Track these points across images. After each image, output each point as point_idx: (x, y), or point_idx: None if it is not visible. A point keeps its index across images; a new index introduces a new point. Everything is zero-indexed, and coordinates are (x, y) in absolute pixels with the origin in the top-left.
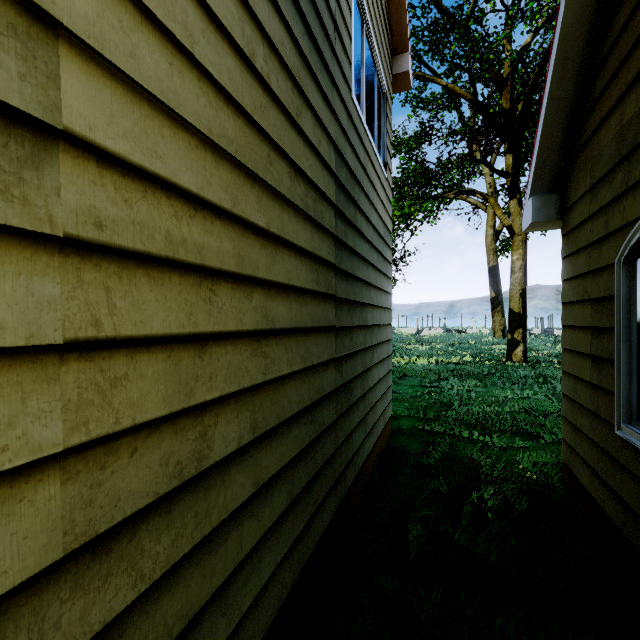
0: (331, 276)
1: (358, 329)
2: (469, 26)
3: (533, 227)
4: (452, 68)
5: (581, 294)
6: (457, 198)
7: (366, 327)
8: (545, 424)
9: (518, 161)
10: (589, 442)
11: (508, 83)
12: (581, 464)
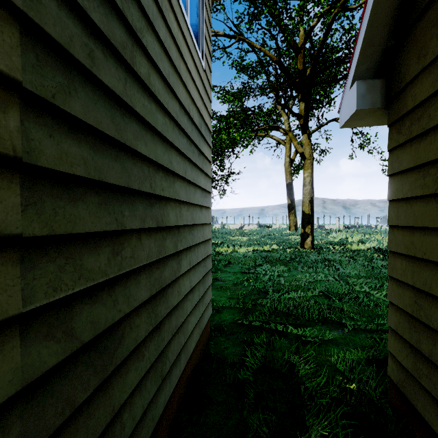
0: None
1: (142, 233)
2: None
3: (353, 120)
4: (263, 44)
5: (433, 186)
6: (266, 136)
7: (164, 229)
8: (342, 308)
9: (308, 107)
10: None
11: (301, 51)
12: (431, 403)
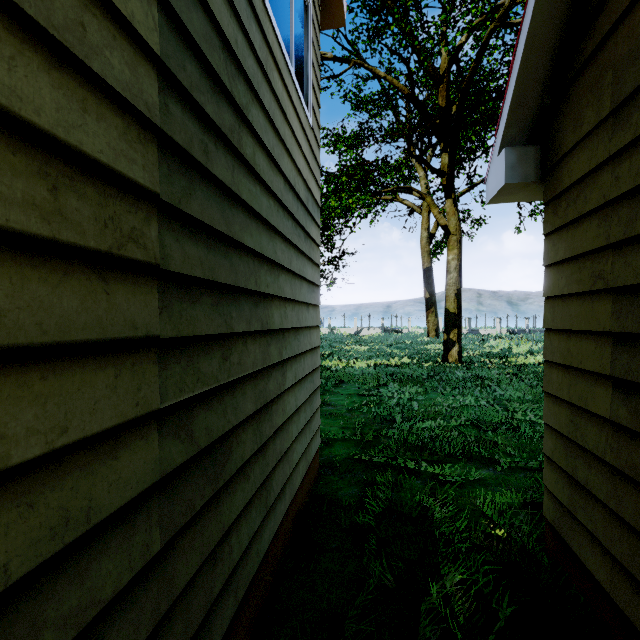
0: (141, 218)
1: (247, 337)
2: (408, 7)
3: (502, 195)
4: (390, 68)
5: (588, 282)
6: (394, 200)
7: (269, 333)
8: (496, 441)
9: (454, 160)
10: (607, 513)
11: (444, 80)
12: (587, 540)
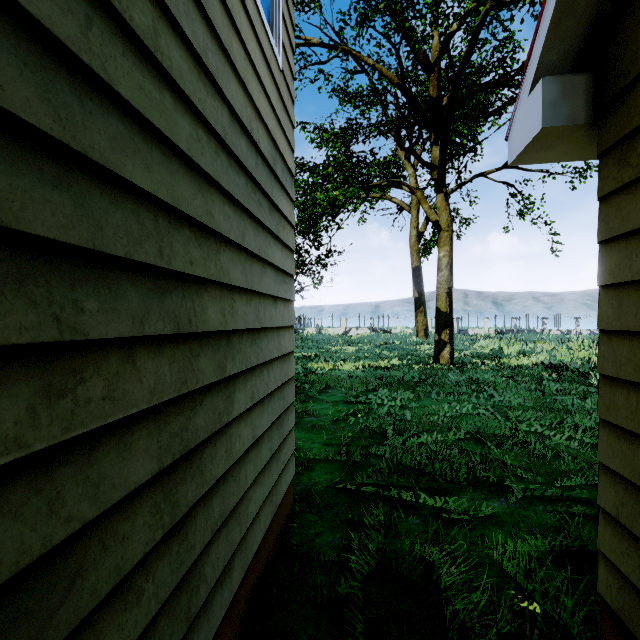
0: None
1: (138, 347)
2: None
3: (533, 150)
4: (379, 61)
5: None
6: (383, 198)
7: (196, 337)
8: (502, 459)
9: (445, 152)
10: None
11: (435, 69)
12: None
